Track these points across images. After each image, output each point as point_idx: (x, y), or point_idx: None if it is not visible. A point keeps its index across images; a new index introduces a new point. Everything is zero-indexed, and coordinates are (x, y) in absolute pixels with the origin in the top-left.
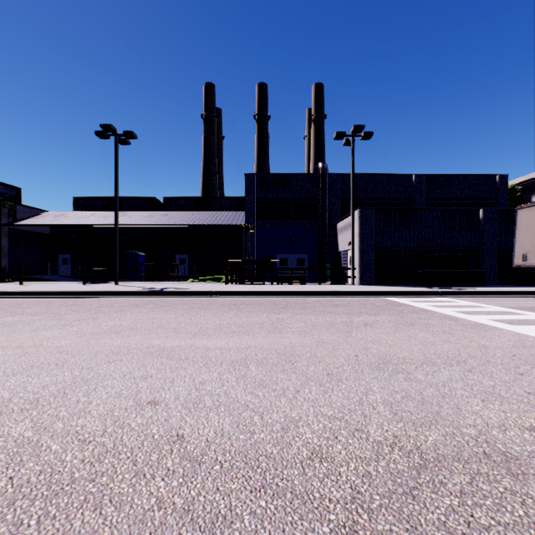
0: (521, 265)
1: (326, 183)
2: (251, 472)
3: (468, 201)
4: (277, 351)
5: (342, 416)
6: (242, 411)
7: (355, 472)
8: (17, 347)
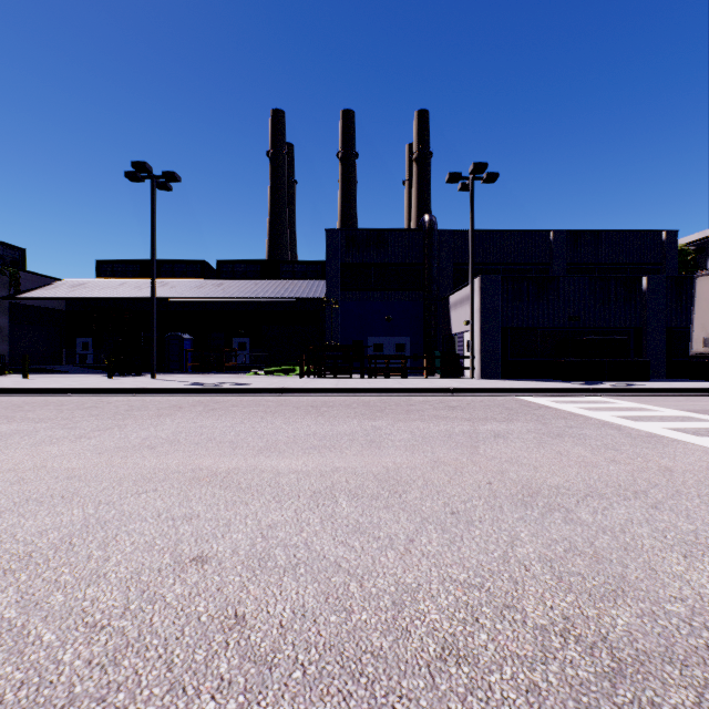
0: (701, 352)
1: (434, 242)
2: (351, 684)
3: (625, 267)
4: (377, 476)
5: (481, 583)
6: (331, 574)
7: (514, 684)
8: (10, 470)
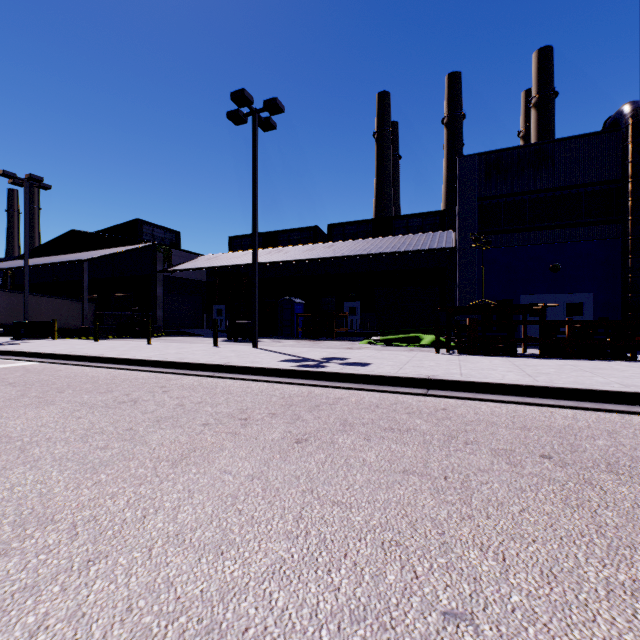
0: None
1: None
2: None
3: None
4: None
5: None
6: None
7: None
8: None
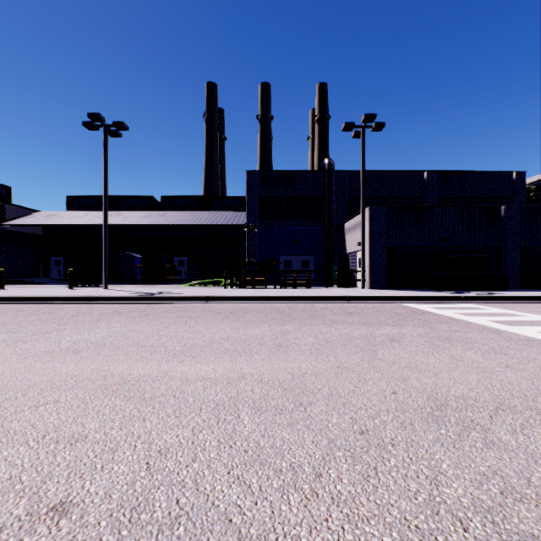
0: None
1: (333, 180)
2: None
3: (483, 200)
4: (282, 384)
5: None
6: (216, 537)
7: None
8: None
